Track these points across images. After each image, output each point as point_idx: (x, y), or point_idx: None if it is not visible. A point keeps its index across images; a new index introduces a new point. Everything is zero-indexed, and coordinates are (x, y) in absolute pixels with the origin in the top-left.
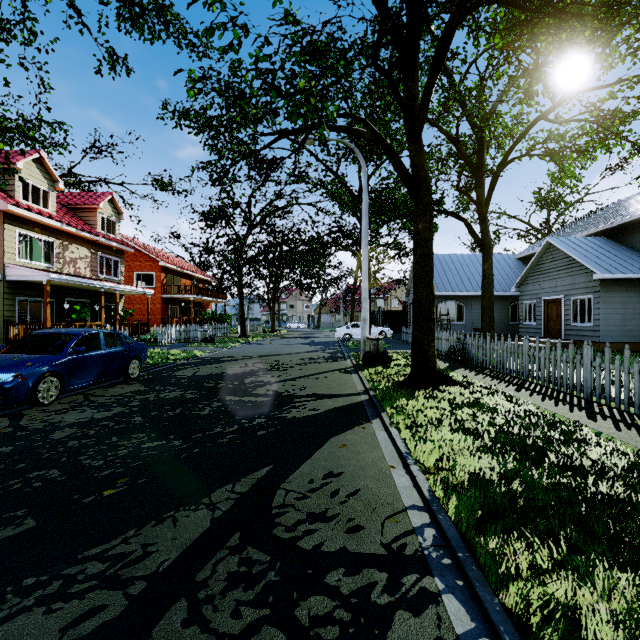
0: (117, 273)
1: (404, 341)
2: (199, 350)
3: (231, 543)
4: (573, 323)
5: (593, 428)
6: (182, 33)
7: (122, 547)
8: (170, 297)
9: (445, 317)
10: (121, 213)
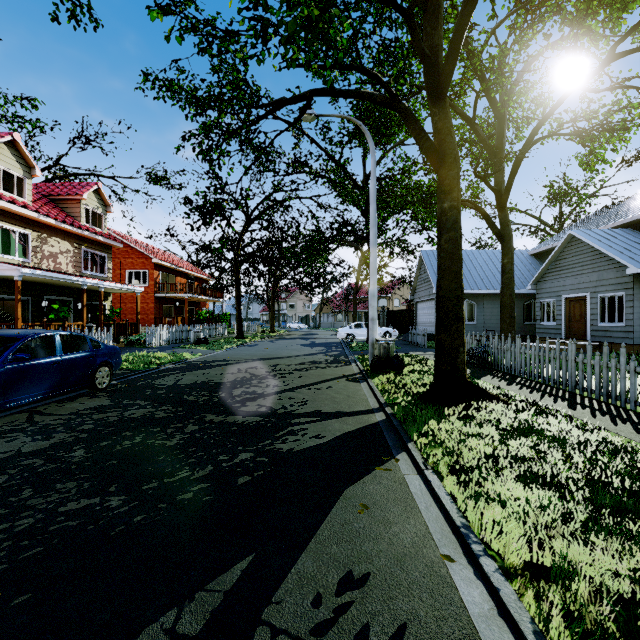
0: (104, 269)
1: (411, 342)
2: (190, 352)
3: None
4: (600, 323)
5: None
6: None
7: None
8: (164, 296)
9: None
10: (108, 205)
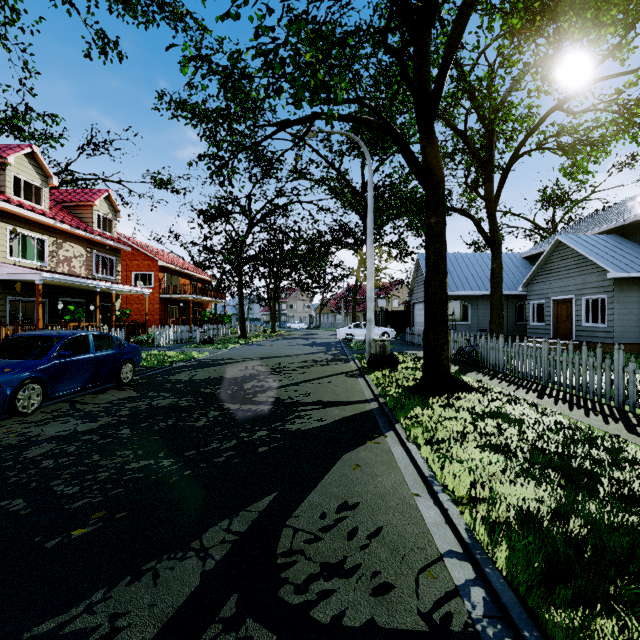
0: (114, 272)
1: (408, 342)
2: (197, 351)
3: (225, 613)
4: (585, 324)
5: (639, 445)
6: (177, 14)
7: (84, 619)
8: (169, 297)
9: (450, 317)
10: (118, 211)
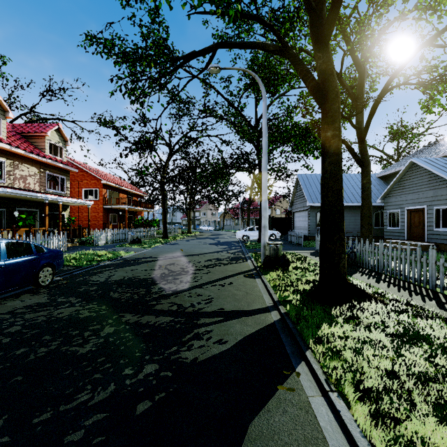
0: (63, 188)
1: (291, 242)
2: (126, 250)
3: None
4: (435, 229)
5: None
6: None
7: None
8: (110, 207)
9: None
10: (67, 140)
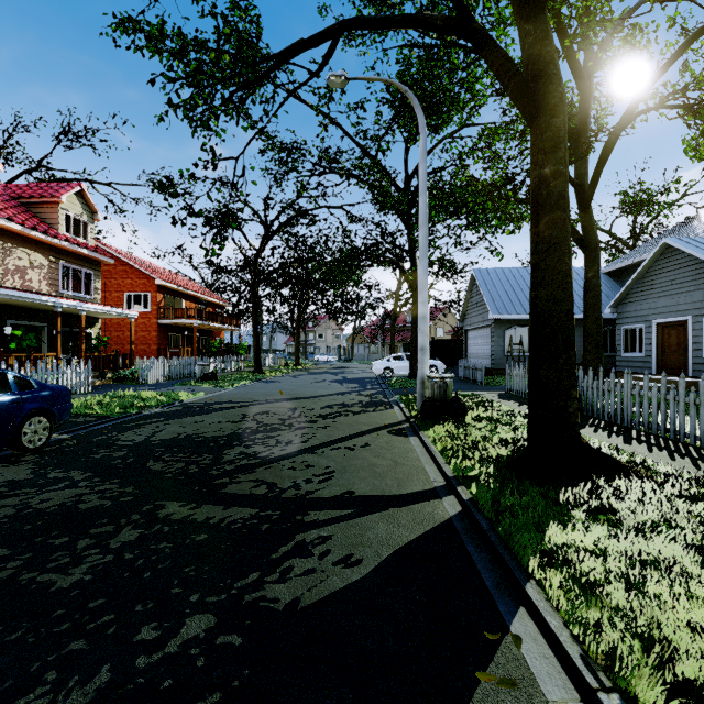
0: (90, 290)
1: (463, 378)
2: (190, 391)
3: None
4: None
5: None
6: None
7: None
8: (169, 323)
9: (515, 347)
10: (95, 212)
